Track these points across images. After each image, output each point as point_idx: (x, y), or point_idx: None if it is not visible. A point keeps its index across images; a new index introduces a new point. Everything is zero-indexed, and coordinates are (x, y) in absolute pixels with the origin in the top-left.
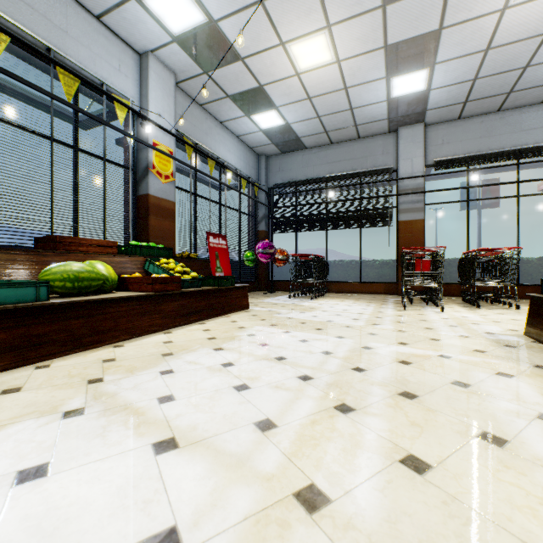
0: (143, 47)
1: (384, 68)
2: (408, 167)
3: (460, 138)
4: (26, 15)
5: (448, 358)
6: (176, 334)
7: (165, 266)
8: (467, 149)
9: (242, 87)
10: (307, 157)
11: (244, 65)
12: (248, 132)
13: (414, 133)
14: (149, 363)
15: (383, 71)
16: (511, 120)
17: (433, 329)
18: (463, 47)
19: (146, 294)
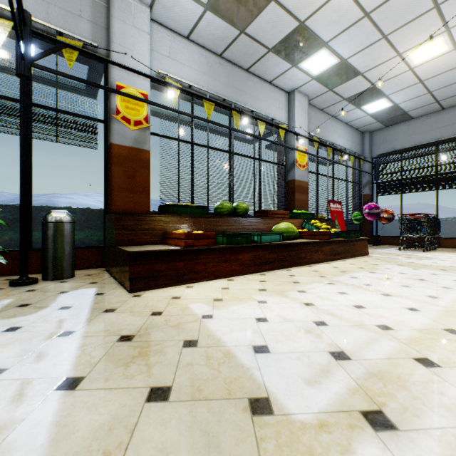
0: (291, 88)
1: None
2: None
3: None
4: (244, 98)
5: None
6: (334, 264)
7: (316, 225)
8: None
9: (357, 91)
10: (413, 126)
11: (362, 77)
12: (355, 118)
13: None
14: (339, 274)
15: None
16: None
17: None
18: None
19: (316, 241)
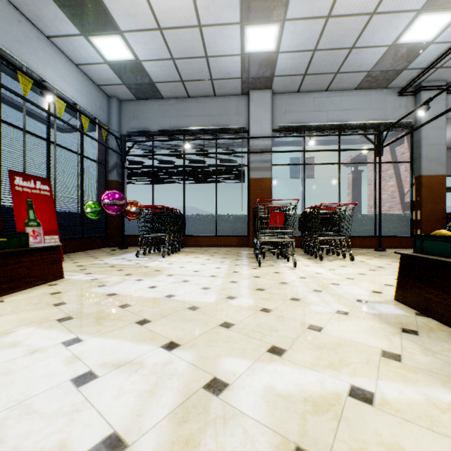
0: None
1: (239, 9)
2: (258, 129)
3: (299, 109)
4: None
5: (372, 403)
6: None
7: None
8: (304, 120)
9: None
10: (164, 107)
11: None
12: (90, 62)
13: (263, 98)
14: None
15: (237, 14)
16: (335, 99)
17: (302, 300)
18: (310, 7)
19: None
